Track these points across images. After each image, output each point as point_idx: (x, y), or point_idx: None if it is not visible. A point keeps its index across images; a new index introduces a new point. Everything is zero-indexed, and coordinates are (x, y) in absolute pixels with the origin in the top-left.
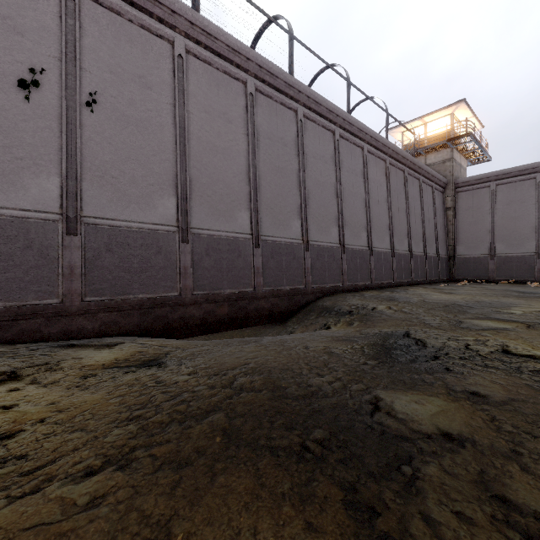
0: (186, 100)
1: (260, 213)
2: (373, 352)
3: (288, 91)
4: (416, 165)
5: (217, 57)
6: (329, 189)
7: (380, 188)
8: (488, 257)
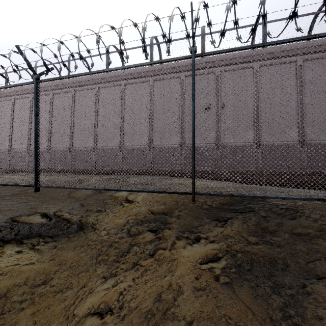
0: (259, 88)
1: (306, 128)
2: None
3: None
4: None
5: (276, 59)
6: None
7: None
8: None
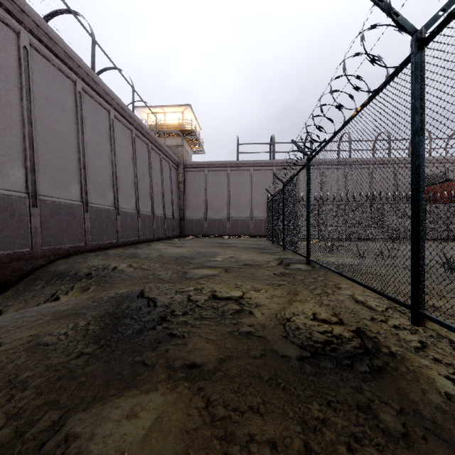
0: None
1: None
2: (99, 328)
3: (3, 0)
4: (158, 143)
5: None
6: (69, 141)
7: (127, 154)
8: (203, 219)
